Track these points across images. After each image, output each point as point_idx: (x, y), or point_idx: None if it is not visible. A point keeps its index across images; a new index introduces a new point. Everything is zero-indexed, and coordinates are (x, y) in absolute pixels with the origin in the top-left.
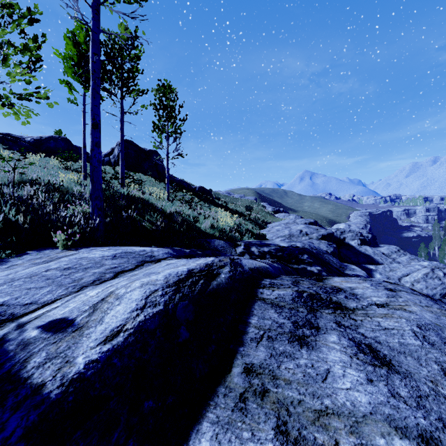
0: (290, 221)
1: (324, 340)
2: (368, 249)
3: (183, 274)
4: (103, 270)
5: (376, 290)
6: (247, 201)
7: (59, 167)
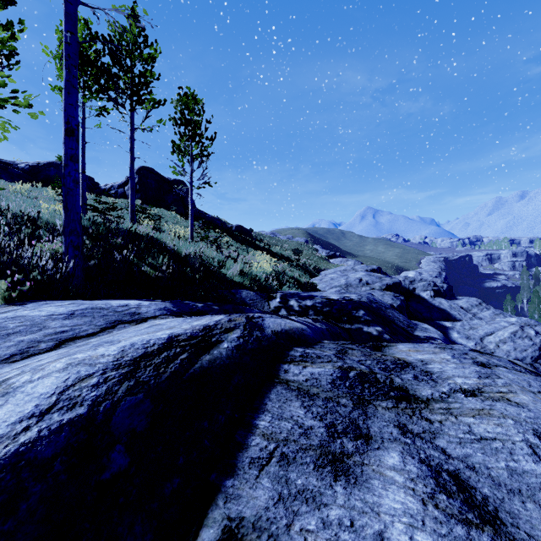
0: (348, 268)
1: (377, 463)
2: (444, 302)
3: (157, 344)
4: (39, 336)
5: (461, 366)
6: (296, 244)
7: (56, 199)
